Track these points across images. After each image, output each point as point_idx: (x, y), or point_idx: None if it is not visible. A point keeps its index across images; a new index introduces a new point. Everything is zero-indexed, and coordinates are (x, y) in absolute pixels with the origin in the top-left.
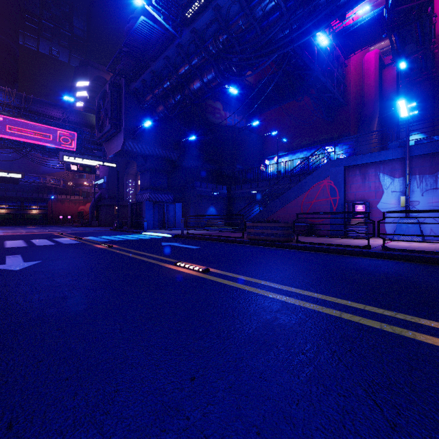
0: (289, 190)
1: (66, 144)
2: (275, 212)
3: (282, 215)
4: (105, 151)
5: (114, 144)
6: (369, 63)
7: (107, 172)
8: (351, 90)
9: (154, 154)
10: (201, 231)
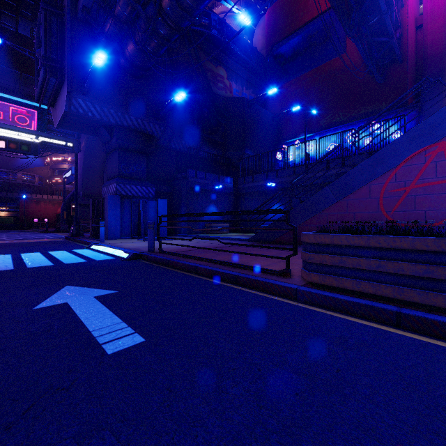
0: (351, 168)
1: (23, 125)
2: (322, 211)
3: (338, 216)
4: (79, 137)
5: (58, 106)
6: (435, 1)
7: (81, 163)
8: (408, 41)
9: (124, 124)
10: (192, 242)
